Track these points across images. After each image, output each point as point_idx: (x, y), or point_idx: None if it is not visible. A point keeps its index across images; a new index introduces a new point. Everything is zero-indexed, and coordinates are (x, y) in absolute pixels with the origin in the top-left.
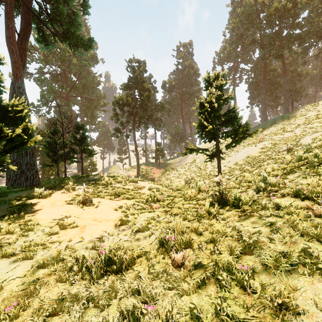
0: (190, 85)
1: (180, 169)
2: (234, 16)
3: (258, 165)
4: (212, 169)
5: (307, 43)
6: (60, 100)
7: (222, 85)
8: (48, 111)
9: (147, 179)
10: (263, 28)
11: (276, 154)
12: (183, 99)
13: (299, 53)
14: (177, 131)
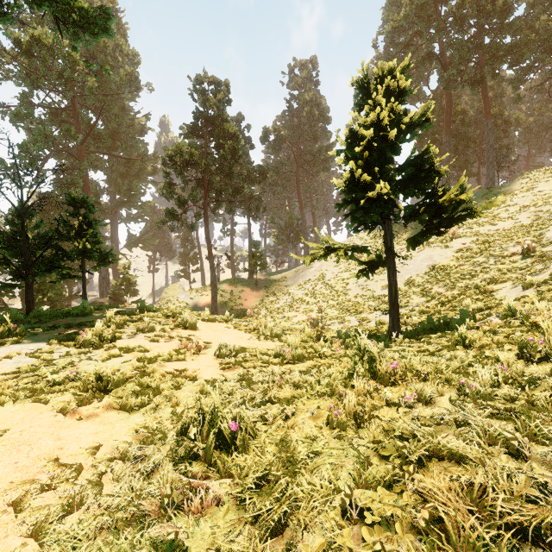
0: (314, 137)
1: (296, 291)
2: (395, 10)
3: (463, 284)
4: (359, 293)
5: (525, 61)
6: (69, 160)
7: (403, 91)
8: (37, 179)
9: (233, 312)
10: (448, 33)
11: (497, 261)
12: (301, 163)
13: (509, 80)
14: (290, 222)
